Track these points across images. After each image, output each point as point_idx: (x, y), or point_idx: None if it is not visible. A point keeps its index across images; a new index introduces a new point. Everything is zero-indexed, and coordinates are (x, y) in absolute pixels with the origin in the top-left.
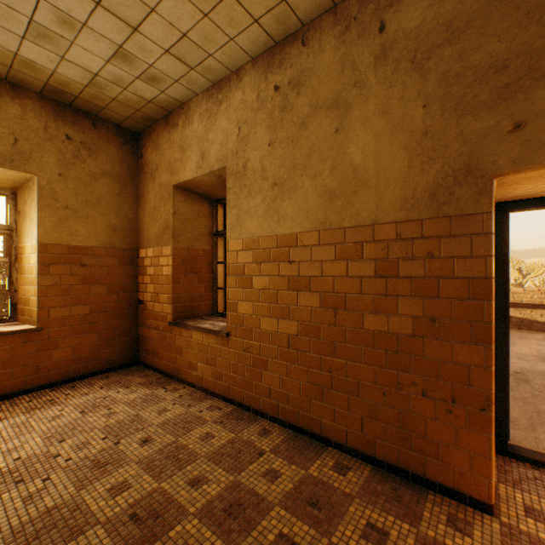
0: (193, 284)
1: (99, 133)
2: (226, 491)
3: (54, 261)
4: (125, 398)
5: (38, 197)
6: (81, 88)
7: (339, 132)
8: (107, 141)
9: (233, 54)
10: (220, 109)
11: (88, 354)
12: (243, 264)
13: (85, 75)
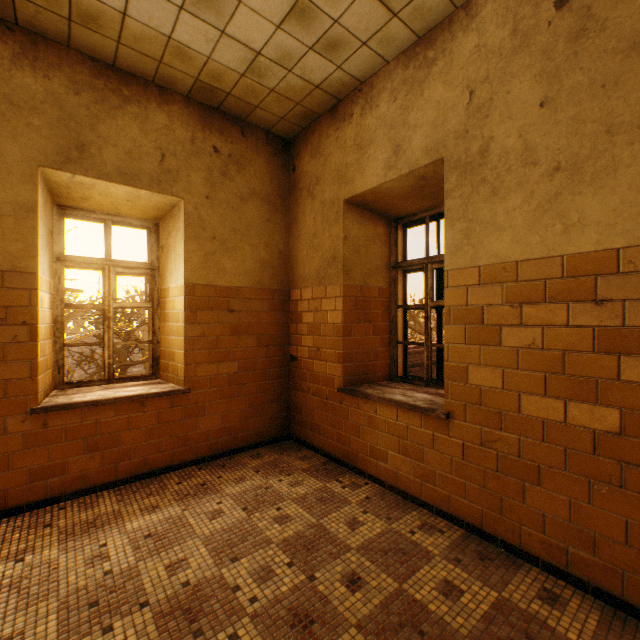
0: (367, 337)
1: (247, 142)
2: None
3: (200, 306)
4: (292, 491)
5: (185, 226)
6: (235, 79)
7: None
8: (256, 153)
9: None
10: (430, 73)
11: (236, 424)
12: (479, 307)
13: (244, 56)
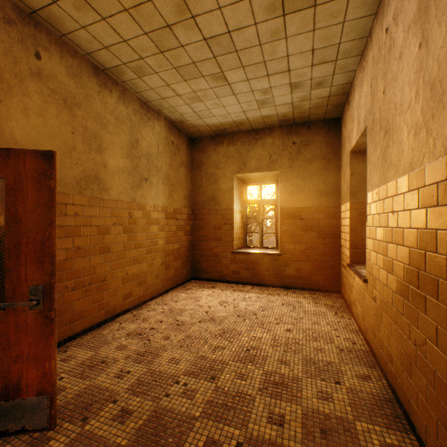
0: None
1: (311, 132)
2: (288, 376)
3: (286, 217)
4: (307, 307)
5: (279, 182)
6: (291, 113)
7: (420, 47)
8: (316, 135)
9: (354, 27)
10: (363, 75)
11: (304, 275)
12: (371, 215)
13: (288, 106)
